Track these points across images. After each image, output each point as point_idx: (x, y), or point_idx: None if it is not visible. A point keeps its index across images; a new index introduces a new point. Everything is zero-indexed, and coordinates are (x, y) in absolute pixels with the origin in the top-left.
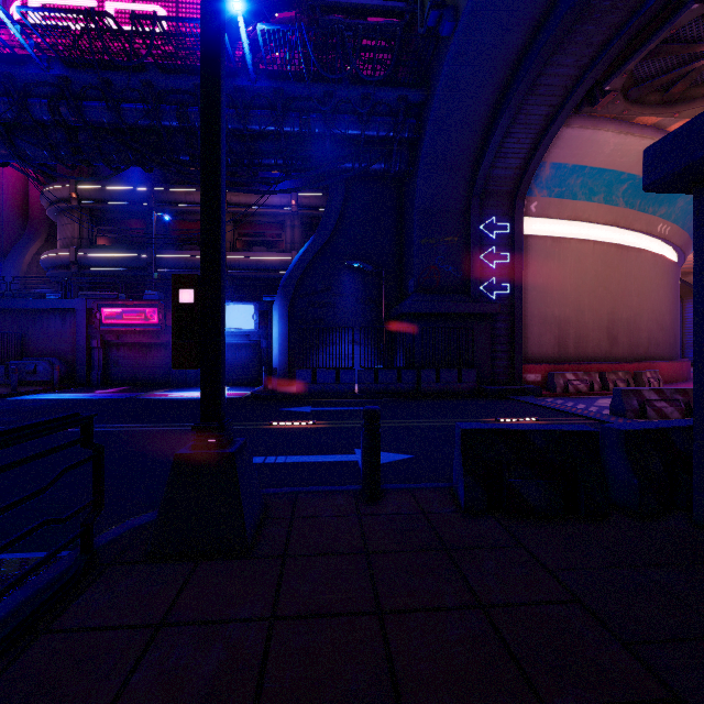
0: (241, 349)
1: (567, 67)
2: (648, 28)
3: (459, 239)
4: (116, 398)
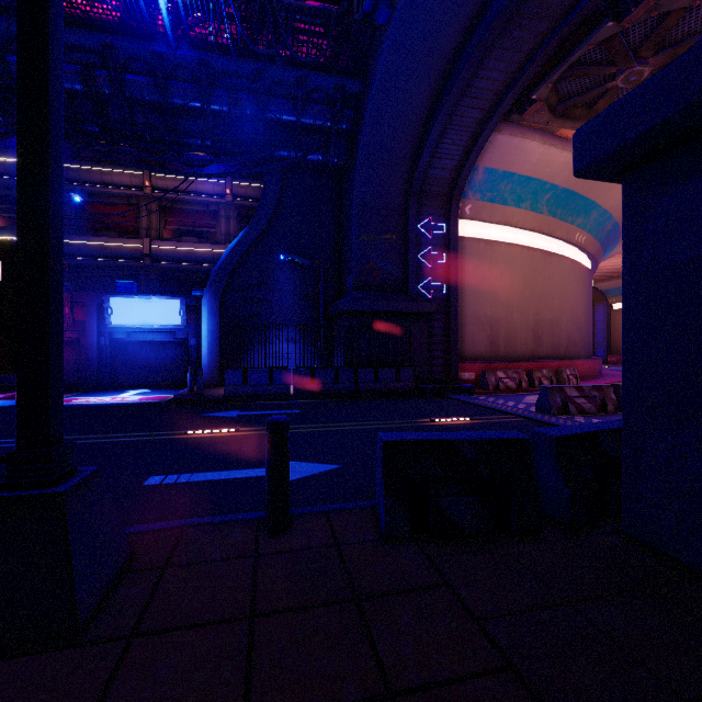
0: (166, 347)
1: (498, 72)
2: (570, 41)
3: (397, 237)
4: (0, 406)
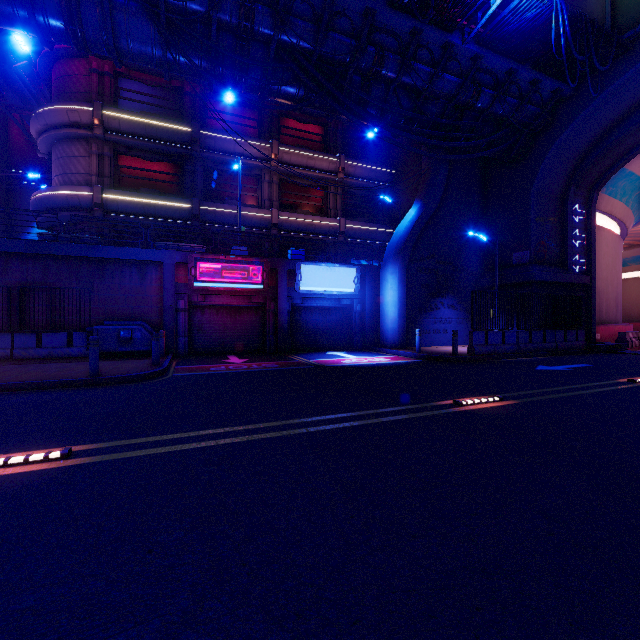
0: (331, 313)
1: None
2: None
3: (557, 220)
4: (311, 367)
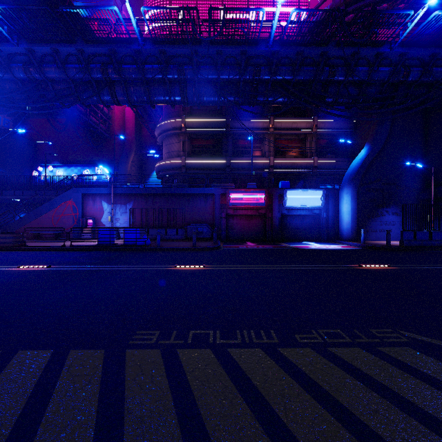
0: (306, 218)
1: None
2: None
3: None
4: (290, 248)
